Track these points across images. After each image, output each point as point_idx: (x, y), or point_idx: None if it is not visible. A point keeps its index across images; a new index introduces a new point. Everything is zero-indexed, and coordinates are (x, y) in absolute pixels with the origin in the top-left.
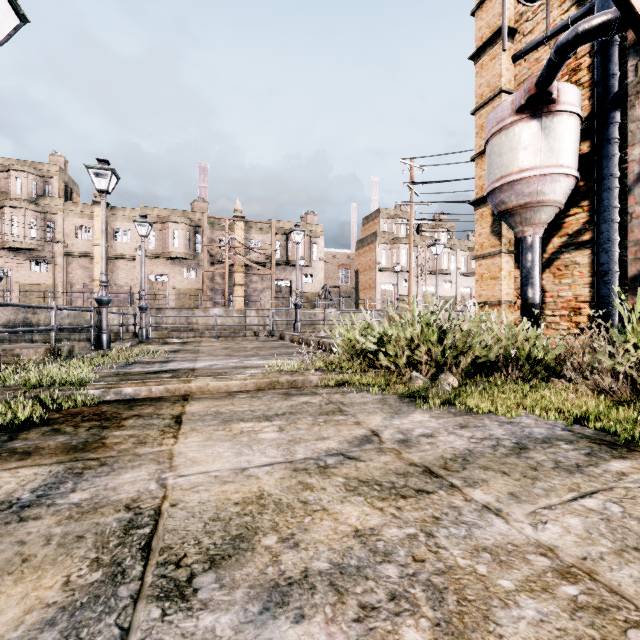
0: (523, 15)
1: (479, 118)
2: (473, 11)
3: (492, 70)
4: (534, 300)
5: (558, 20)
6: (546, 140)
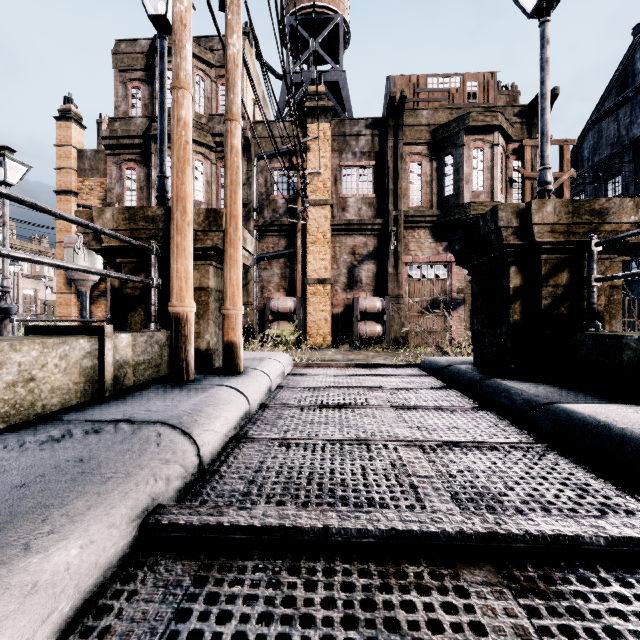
0: (82, 189)
1: (60, 224)
2: (56, 169)
3: (67, 206)
4: (87, 317)
5: (97, 205)
6: (91, 258)
